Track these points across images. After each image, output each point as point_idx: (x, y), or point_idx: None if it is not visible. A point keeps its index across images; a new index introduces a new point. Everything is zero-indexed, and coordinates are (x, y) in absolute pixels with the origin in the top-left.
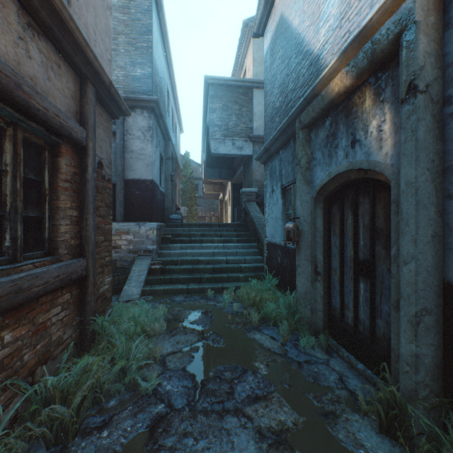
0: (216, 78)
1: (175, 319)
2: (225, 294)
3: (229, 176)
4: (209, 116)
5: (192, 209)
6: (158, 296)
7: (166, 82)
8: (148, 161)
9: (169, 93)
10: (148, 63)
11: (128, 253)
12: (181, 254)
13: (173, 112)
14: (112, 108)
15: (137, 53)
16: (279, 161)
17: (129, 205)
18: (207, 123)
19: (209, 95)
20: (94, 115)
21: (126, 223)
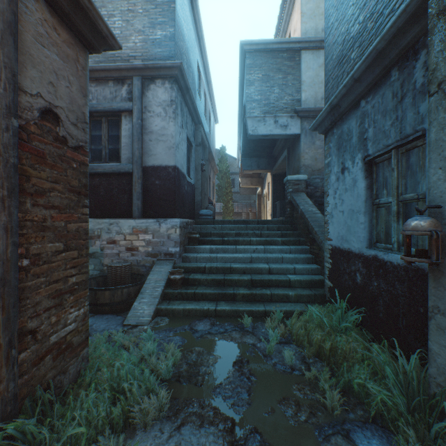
0: (254, 42)
1: (189, 376)
2: (270, 328)
3: (269, 166)
4: (246, 90)
5: (228, 205)
6: (176, 320)
7: (196, 58)
8: (170, 142)
9: (200, 72)
10: (170, 21)
11: (146, 257)
12: (210, 259)
13: (206, 97)
14: (79, 24)
15: (157, 11)
16: (358, 118)
17: (147, 198)
18: (243, 105)
19: (245, 66)
20: (11, 1)
21: (144, 219)
